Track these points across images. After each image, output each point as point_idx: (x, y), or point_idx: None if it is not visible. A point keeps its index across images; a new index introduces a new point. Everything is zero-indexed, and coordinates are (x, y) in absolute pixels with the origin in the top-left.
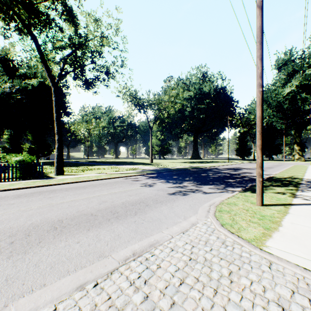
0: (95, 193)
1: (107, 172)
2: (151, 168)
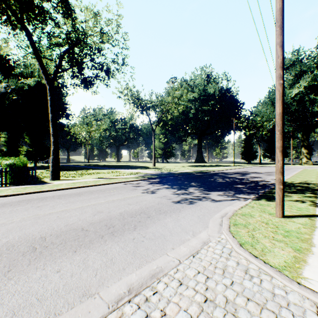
0: (90, 201)
1: (107, 177)
2: (154, 173)
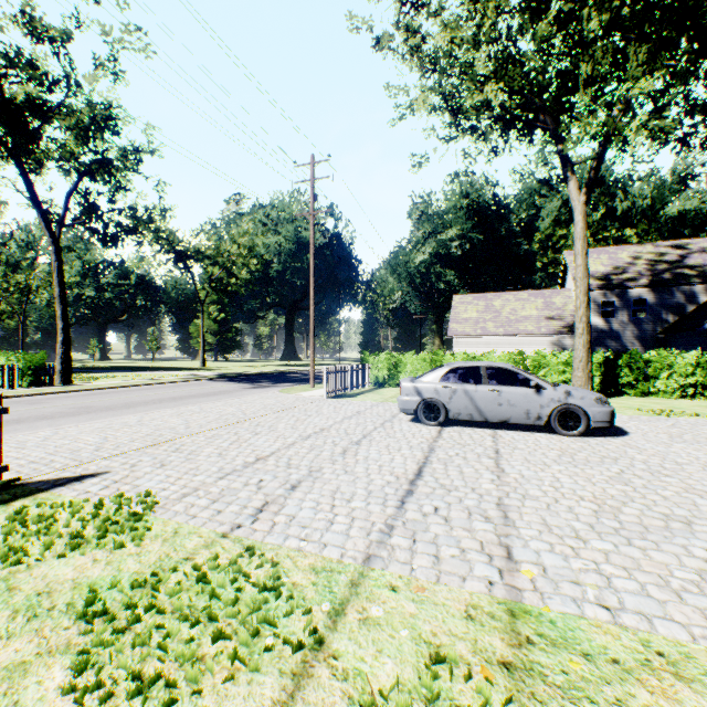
0: (170, 390)
1: (147, 379)
2: (212, 374)
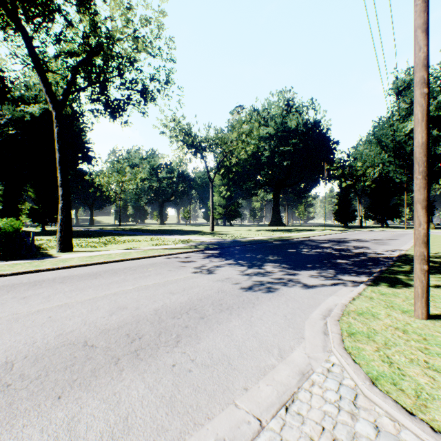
0: (110, 287)
1: (142, 247)
2: (211, 240)
